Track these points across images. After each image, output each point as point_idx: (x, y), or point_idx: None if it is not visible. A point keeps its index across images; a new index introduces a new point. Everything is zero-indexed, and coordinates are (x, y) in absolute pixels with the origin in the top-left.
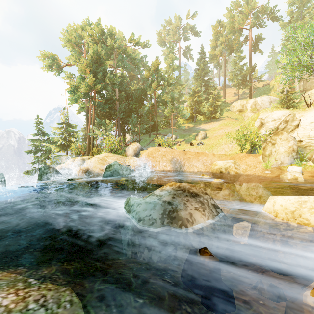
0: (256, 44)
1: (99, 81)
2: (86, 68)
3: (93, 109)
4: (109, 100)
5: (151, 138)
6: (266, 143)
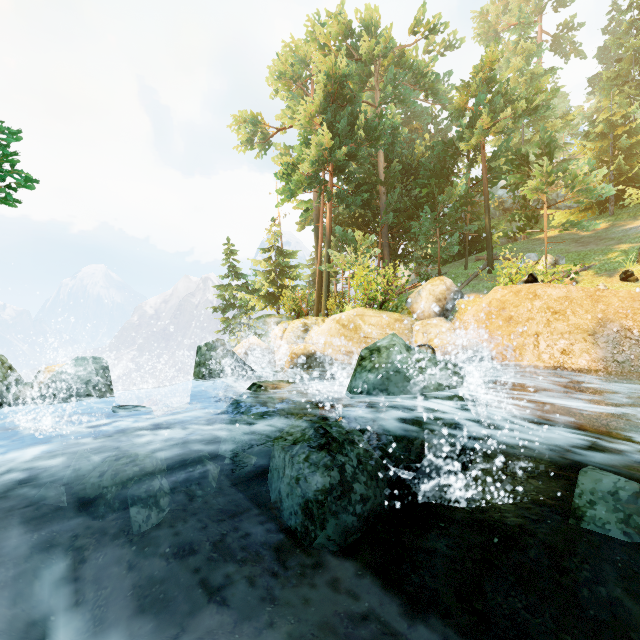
0: None
1: (341, 142)
2: (312, 119)
3: (328, 210)
4: (362, 186)
5: (471, 269)
6: None
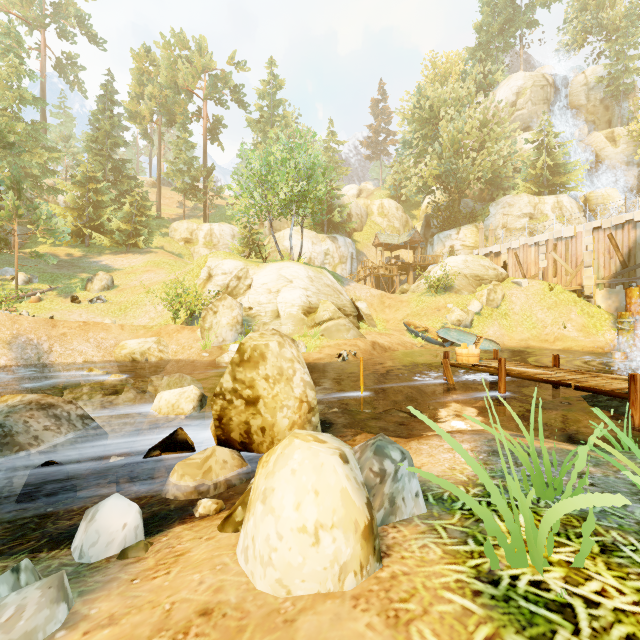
0: (214, 130)
1: None
2: None
3: None
4: None
5: None
6: (207, 311)
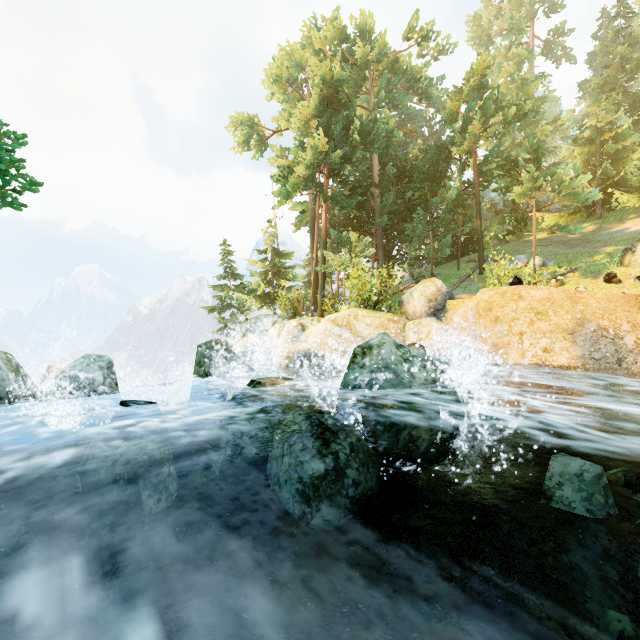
0: None
1: (337, 146)
2: (308, 123)
3: (323, 212)
4: (357, 188)
5: (464, 270)
6: None
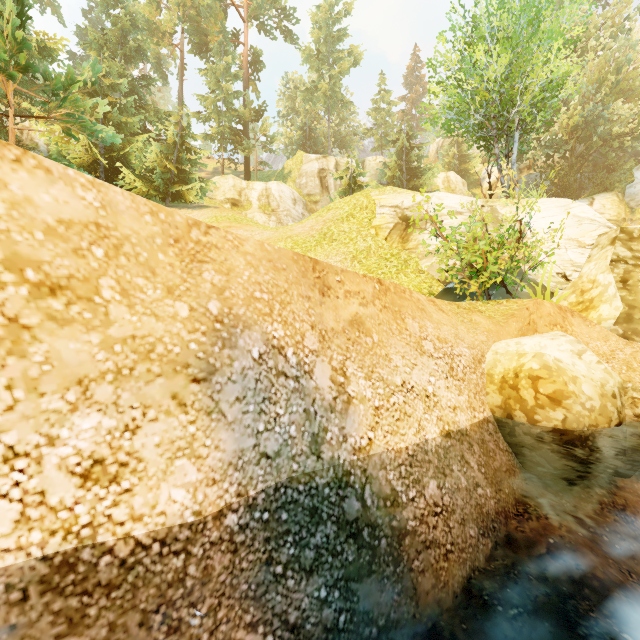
0: (255, 65)
1: None
2: None
3: None
4: None
5: None
6: (626, 263)
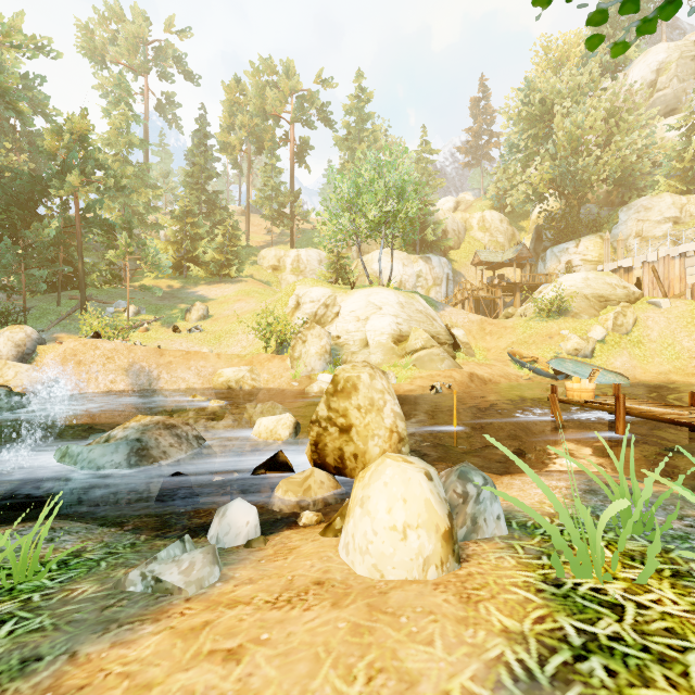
0: (301, 153)
1: None
2: None
3: None
4: None
5: (65, 307)
6: (296, 340)
